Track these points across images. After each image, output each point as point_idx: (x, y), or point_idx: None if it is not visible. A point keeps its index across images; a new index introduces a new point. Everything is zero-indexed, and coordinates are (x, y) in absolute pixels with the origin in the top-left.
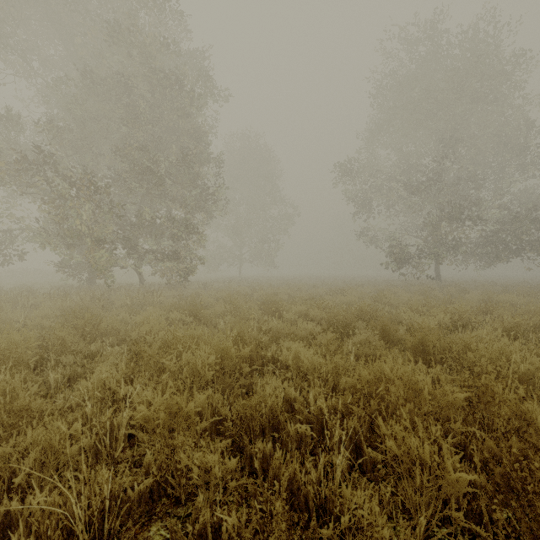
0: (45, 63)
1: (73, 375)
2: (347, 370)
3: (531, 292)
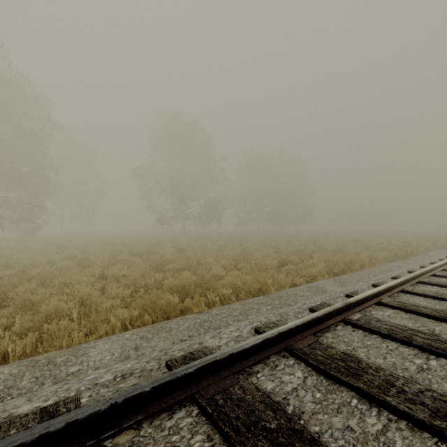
0: None
1: None
2: None
3: (193, 236)
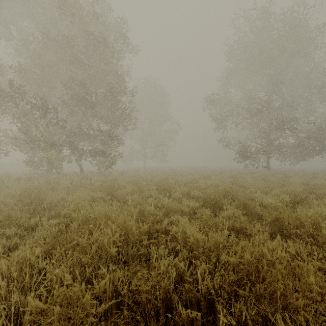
0: (19, 31)
1: (12, 245)
2: (222, 242)
3: None
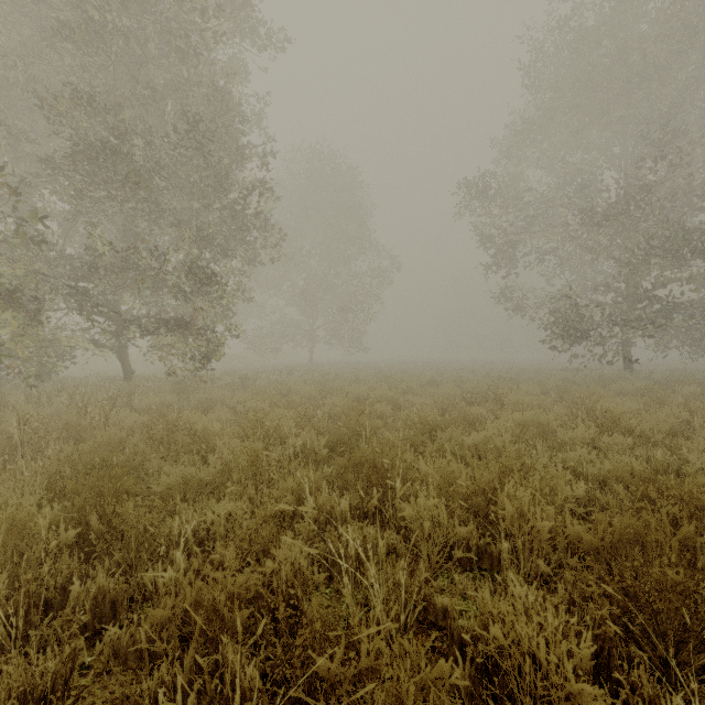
0: None
1: None
2: None
3: None
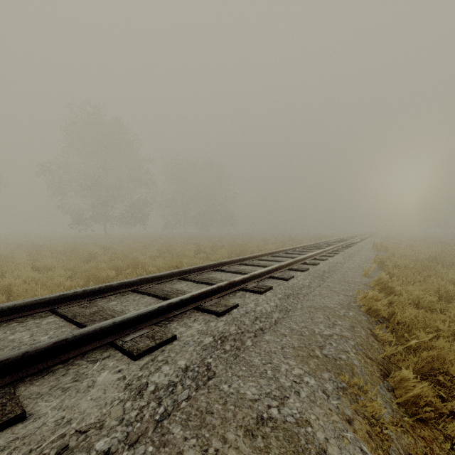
0: None
1: None
2: None
3: (117, 237)
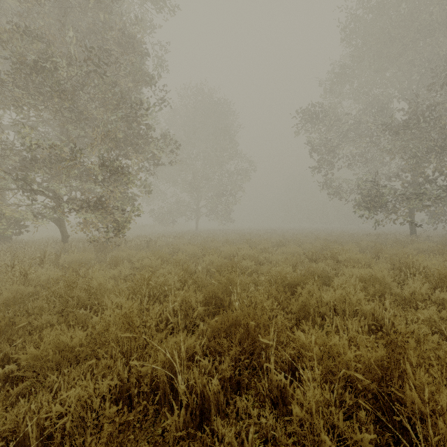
0: None
1: None
2: None
3: None
